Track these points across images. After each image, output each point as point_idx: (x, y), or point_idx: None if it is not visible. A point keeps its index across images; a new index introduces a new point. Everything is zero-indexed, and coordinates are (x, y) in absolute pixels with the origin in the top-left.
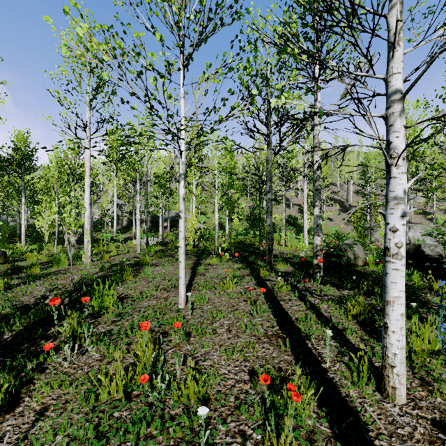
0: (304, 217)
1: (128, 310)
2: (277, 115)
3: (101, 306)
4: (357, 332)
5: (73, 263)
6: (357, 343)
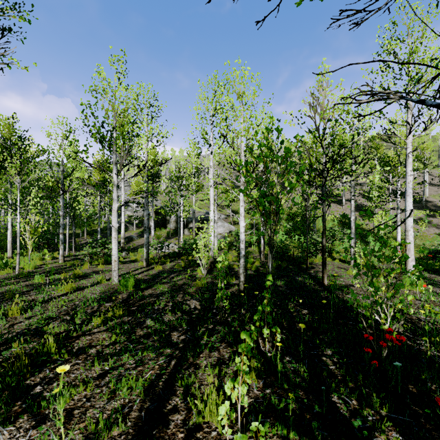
0: (406, 224)
1: None
2: None
3: None
4: None
5: None
6: None
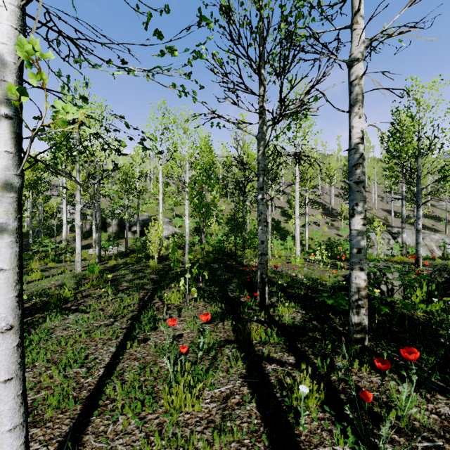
0: (295, 223)
1: None
2: (271, 73)
3: None
4: None
5: None
6: None
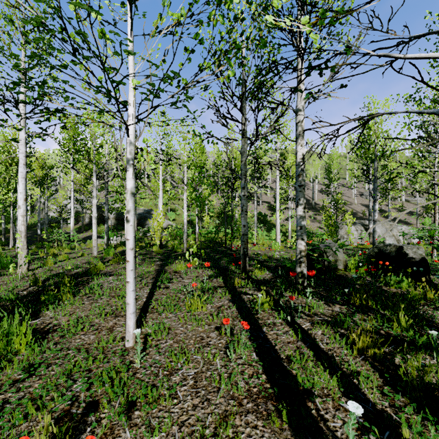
0: (276, 215)
1: (48, 355)
2: (252, 102)
3: (6, 350)
4: (373, 381)
5: (2, 274)
6: (378, 401)
